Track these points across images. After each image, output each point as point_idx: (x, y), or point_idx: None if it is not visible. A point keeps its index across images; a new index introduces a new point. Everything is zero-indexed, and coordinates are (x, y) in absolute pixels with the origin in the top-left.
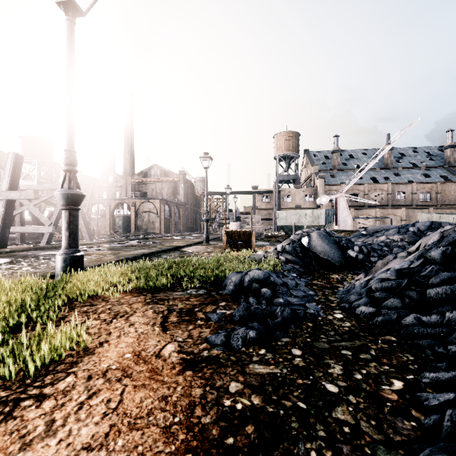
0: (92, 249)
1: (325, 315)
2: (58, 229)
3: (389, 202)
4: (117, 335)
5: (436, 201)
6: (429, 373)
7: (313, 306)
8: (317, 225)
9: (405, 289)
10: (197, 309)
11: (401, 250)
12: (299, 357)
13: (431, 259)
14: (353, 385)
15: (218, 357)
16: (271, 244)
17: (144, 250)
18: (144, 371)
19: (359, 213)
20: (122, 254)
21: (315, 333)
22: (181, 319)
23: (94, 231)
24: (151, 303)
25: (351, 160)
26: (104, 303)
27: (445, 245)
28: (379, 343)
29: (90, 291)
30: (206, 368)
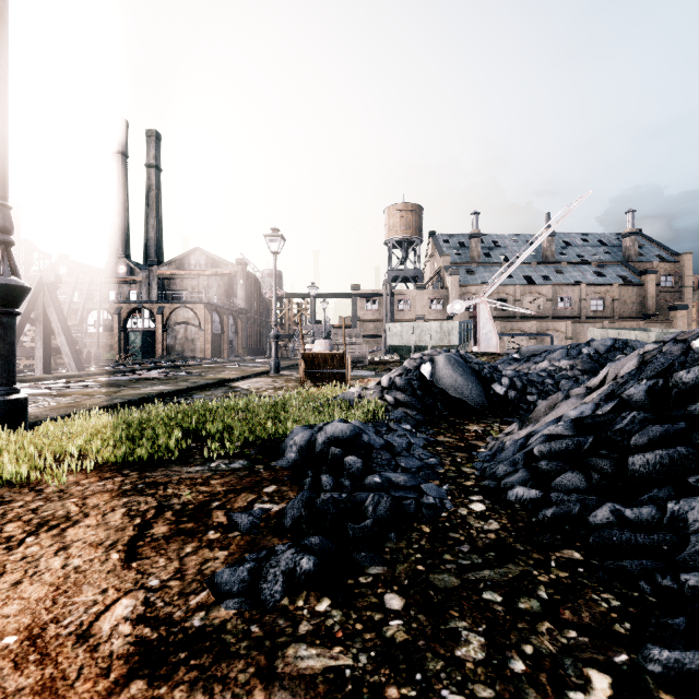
0: (73, 386)
1: (454, 506)
2: (21, 351)
3: (549, 312)
4: (13, 581)
5: (612, 312)
6: (661, 651)
7: (434, 488)
8: (447, 345)
9: (591, 455)
10: (216, 503)
11: (572, 383)
12: (398, 616)
13: (630, 401)
14: (507, 696)
15: (223, 629)
16: (377, 375)
17: (164, 386)
18: (26, 691)
19: (508, 327)
20: (122, 394)
21: (434, 551)
22: (176, 529)
23: (90, 355)
24: (130, 492)
25: (497, 250)
26: (30, 498)
27: (651, 376)
28: (552, 567)
29: (4, 473)
30: (186, 667)
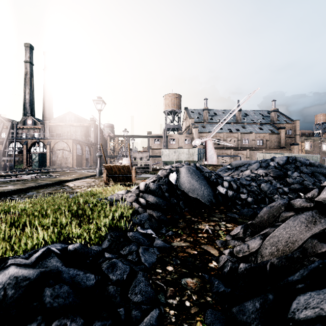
0: None
1: None
2: None
3: (239, 146)
4: None
5: (266, 146)
6: None
7: None
8: (192, 160)
9: None
10: None
11: (269, 185)
12: None
13: None
14: None
15: None
16: None
17: (12, 186)
18: None
19: (220, 152)
20: None
21: None
22: None
23: (6, 166)
24: None
25: (215, 116)
26: None
27: None
28: None
29: None
30: None
